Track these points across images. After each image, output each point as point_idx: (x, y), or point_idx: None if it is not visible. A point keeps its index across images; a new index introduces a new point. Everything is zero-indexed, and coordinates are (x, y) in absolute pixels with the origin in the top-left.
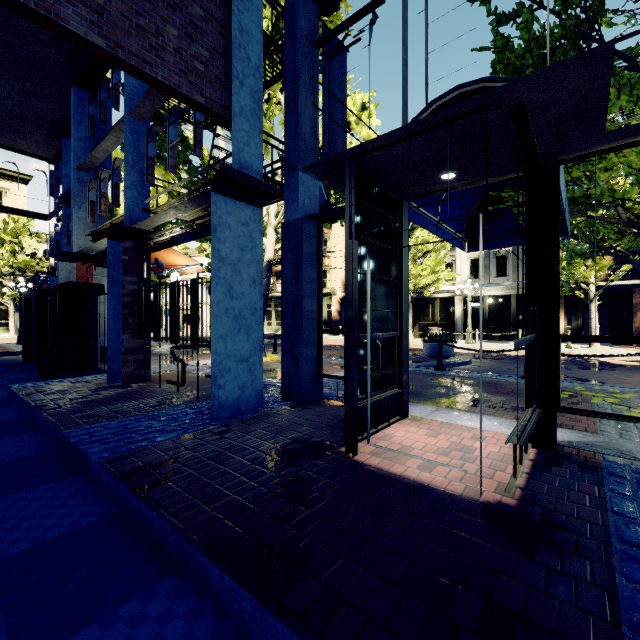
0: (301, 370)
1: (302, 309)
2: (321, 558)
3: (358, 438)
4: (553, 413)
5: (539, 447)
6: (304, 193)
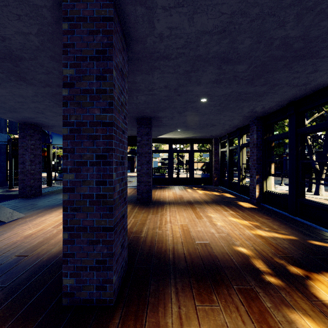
0: (1, 179)
1: (1, 165)
2: (0, 193)
3: (13, 188)
4: (50, 181)
5: (48, 186)
6: (2, 138)
